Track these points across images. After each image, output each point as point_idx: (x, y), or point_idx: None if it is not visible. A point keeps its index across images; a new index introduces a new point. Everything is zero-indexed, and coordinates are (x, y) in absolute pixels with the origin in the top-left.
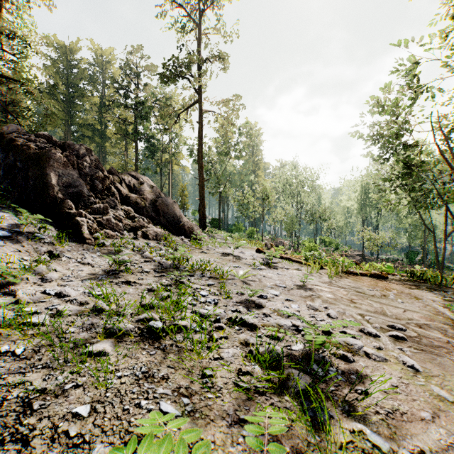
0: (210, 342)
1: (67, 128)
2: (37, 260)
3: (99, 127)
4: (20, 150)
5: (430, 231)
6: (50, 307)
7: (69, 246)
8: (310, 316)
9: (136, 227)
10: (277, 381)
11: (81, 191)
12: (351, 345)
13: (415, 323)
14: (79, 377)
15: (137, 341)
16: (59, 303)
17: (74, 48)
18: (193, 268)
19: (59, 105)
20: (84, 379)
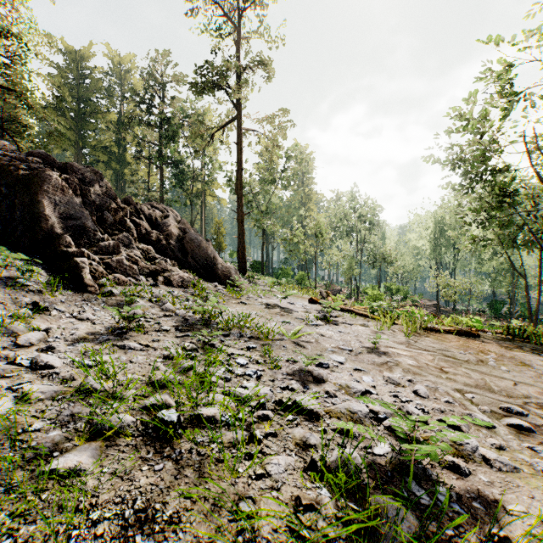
0: (250, 445)
1: (78, 151)
2: (12, 315)
3: (117, 150)
4: (6, 171)
5: (521, 276)
6: (15, 386)
7: (64, 295)
8: (391, 395)
9: (157, 271)
10: (359, 522)
11: (84, 225)
12: (461, 445)
13: (535, 403)
14: (23, 525)
15: (136, 445)
16: (32, 379)
17: (86, 54)
18: (228, 325)
19: (67, 123)
20: (32, 529)
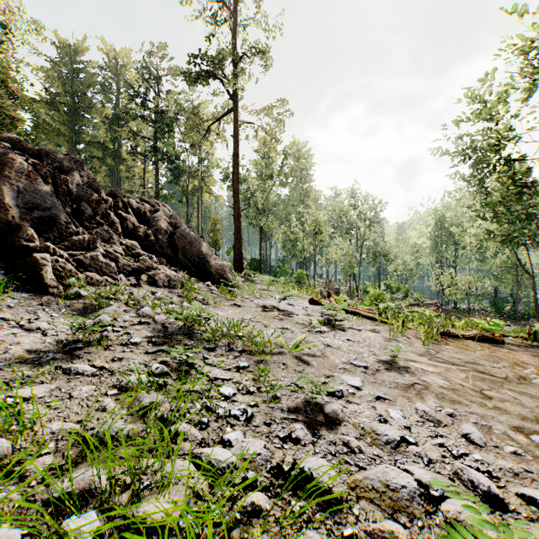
0: None
1: (72, 147)
2: None
3: (111, 145)
4: None
5: (528, 275)
6: None
7: (16, 299)
8: (435, 444)
9: (140, 269)
10: None
11: (55, 216)
12: None
13: None
14: None
15: None
16: None
17: (81, 48)
18: (214, 336)
19: (61, 118)
20: None
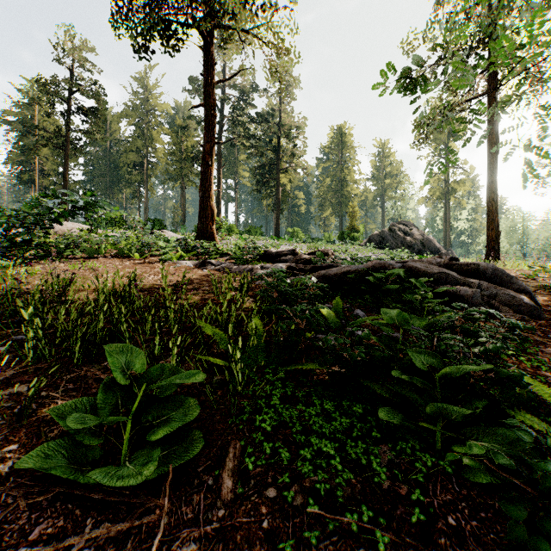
0: None
1: None
2: None
3: None
4: None
5: None
6: None
7: None
8: None
9: None
10: None
11: None
12: None
13: None
14: None
15: None
16: None
17: None
18: None
19: None
20: None
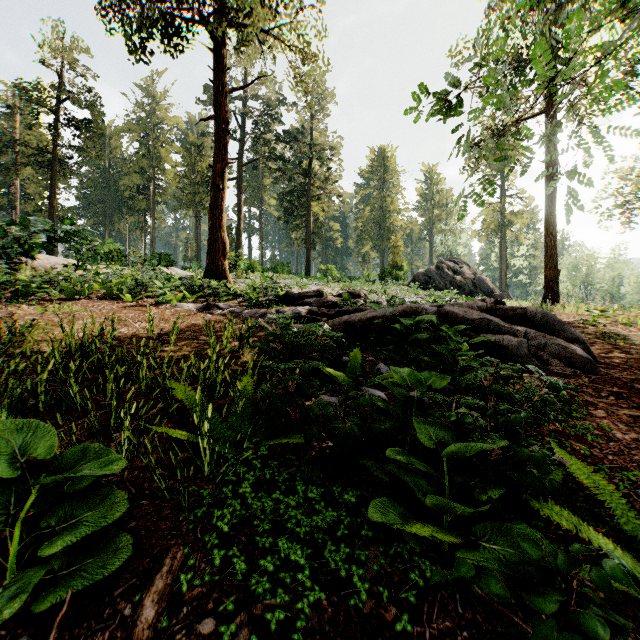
0: None
1: None
2: None
3: None
4: None
5: None
6: None
7: None
8: None
9: None
10: None
11: None
12: None
13: None
14: None
15: None
16: None
17: None
18: None
19: None
20: None
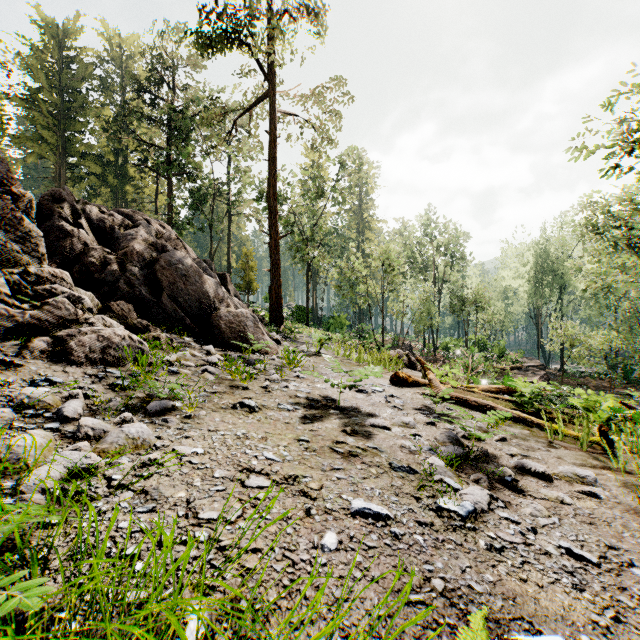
0: None
1: (60, 160)
2: None
3: (112, 157)
4: None
5: None
6: None
7: None
8: None
9: (40, 323)
10: None
11: None
12: None
13: None
14: None
15: None
16: None
17: (72, 29)
18: None
19: (44, 120)
20: None
